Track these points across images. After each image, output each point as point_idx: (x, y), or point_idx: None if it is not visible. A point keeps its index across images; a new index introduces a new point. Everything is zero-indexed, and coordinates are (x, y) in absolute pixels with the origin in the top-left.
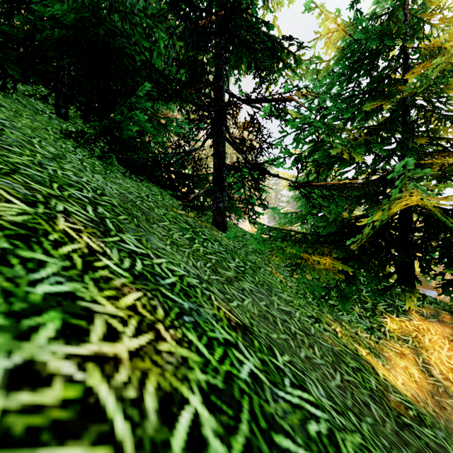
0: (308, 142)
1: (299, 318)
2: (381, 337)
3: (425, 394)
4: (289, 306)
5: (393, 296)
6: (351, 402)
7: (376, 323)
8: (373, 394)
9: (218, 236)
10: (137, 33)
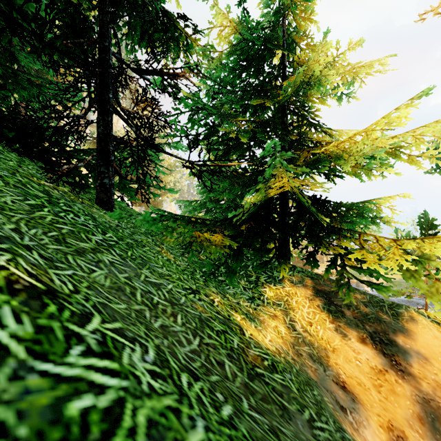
0: (203, 126)
1: (169, 290)
2: (259, 305)
3: (288, 346)
4: (163, 279)
5: (272, 269)
6: (200, 364)
7: (257, 293)
8: (232, 352)
9: (97, 213)
10: None
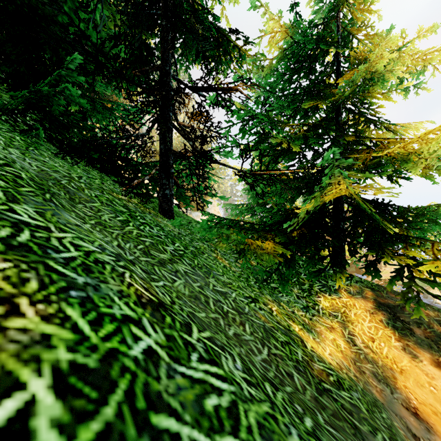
0: (253, 134)
1: (234, 298)
2: (315, 315)
3: (348, 362)
4: (227, 287)
5: (326, 277)
6: (274, 374)
7: (311, 302)
8: (298, 365)
9: (162, 223)
10: None
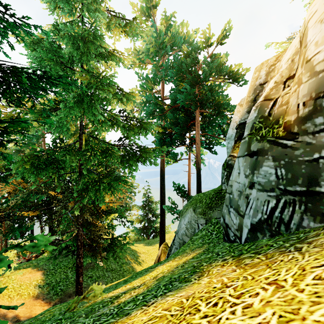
0: None
1: None
2: None
3: None
4: None
5: None
6: None
7: None
8: None
9: None
10: None
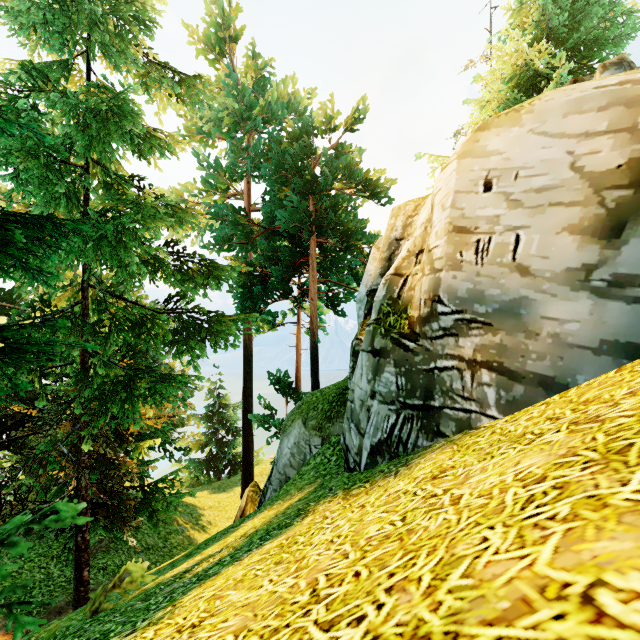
0: None
1: None
2: None
3: None
4: None
5: None
6: None
7: None
8: None
9: None
10: None
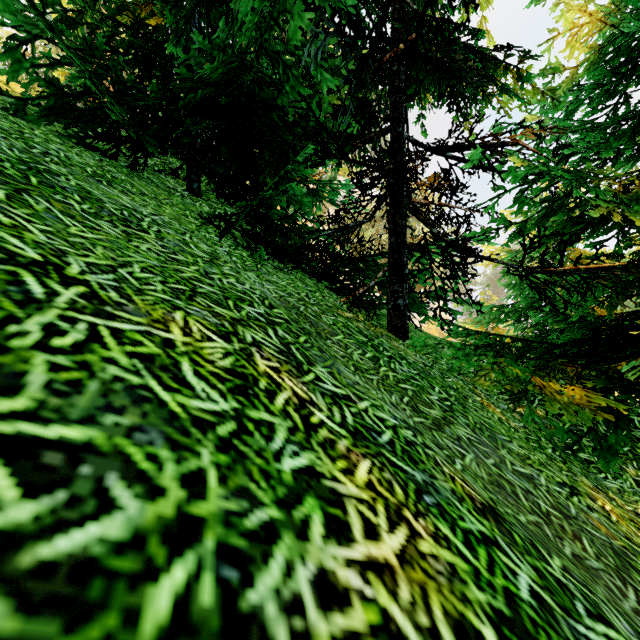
0: (537, 203)
1: (547, 488)
2: None
3: None
4: (527, 465)
5: None
6: None
7: None
8: None
9: (400, 349)
10: (292, 80)
